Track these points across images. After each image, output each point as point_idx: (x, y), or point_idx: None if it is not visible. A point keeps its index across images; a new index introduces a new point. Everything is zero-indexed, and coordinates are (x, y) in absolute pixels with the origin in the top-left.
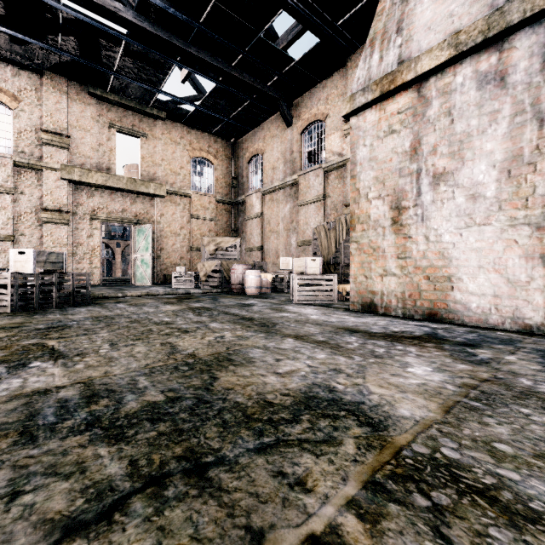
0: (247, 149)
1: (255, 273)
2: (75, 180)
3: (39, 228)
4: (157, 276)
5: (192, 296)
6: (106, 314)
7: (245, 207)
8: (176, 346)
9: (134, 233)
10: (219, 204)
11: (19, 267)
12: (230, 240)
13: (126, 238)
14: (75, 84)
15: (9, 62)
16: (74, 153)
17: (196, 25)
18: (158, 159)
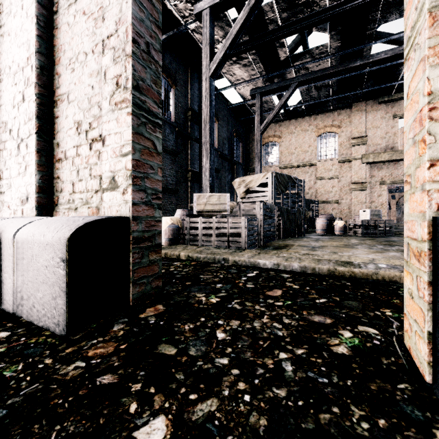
0: None
1: None
2: (370, 162)
3: (350, 194)
4: None
5: None
6: None
7: None
8: None
9: None
10: None
11: (363, 217)
12: None
13: (400, 191)
14: (370, 102)
15: (336, 109)
16: (369, 145)
17: None
18: None
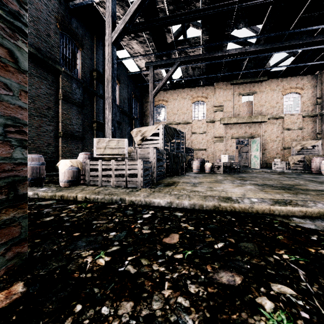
0: None
1: None
2: (225, 123)
3: (213, 145)
4: (262, 164)
5: (285, 173)
6: (252, 175)
7: None
8: (282, 182)
9: (250, 143)
10: (304, 118)
11: (223, 160)
12: (312, 142)
13: (241, 143)
14: (225, 83)
15: (204, 85)
16: (225, 112)
17: (287, 32)
18: (263, 102)
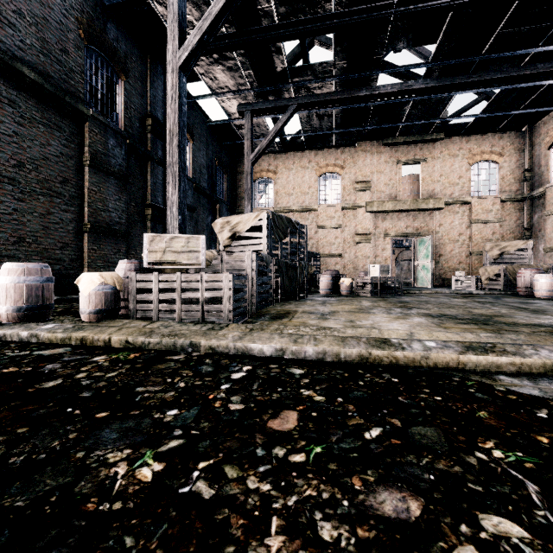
0: (546, 133)
1: (546, 277)
2: (374, 211)
3: (354, 247)
4: (435, 279)
5: (474, 295)
6: (420, 300)
7: (544, 201)
8: (471, 311)
9: (415, 244)
10: (505, 204)
11: (372, 274)
12: (518, 243)
13: (399, 246)
14: (374, 142)
15: (339, 146)
16: (373, 192)
17: (477, 58)
18: (437, 176)
